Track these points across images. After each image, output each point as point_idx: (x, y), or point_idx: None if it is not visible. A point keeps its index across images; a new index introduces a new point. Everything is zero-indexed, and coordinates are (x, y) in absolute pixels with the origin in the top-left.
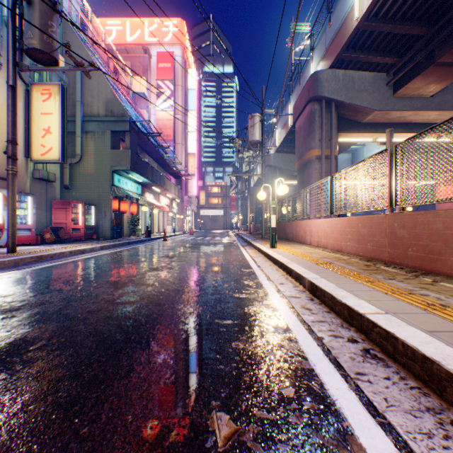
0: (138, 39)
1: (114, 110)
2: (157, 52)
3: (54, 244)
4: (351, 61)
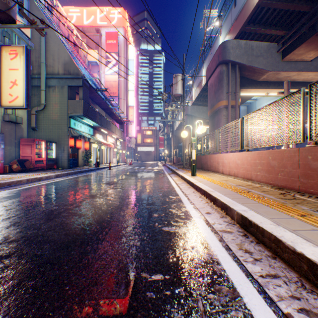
0: (92, 22)
1: (70, 69)
2: (106, 32)
3: (20, 173)
4: (251, 34)
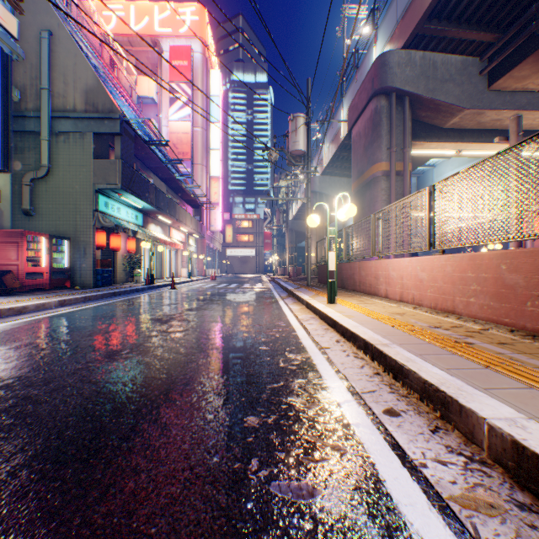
0: (145, 29)
1: (97, 102)
2: (170, 45)
3: None
4: (432, 40)
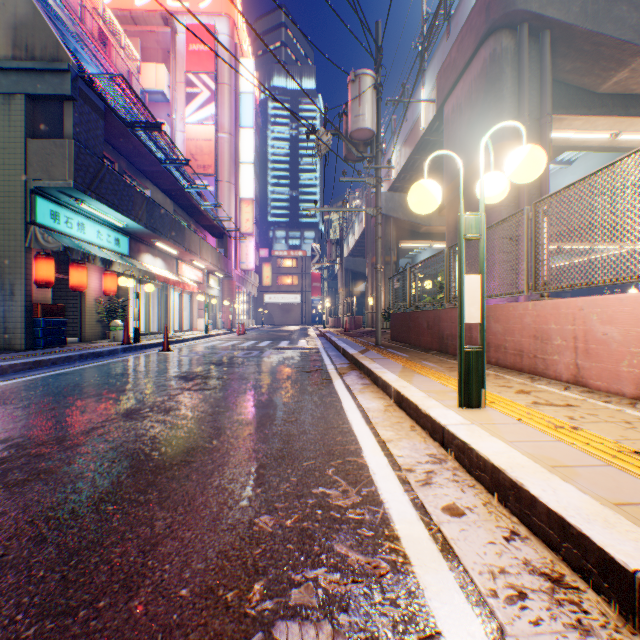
0: (154, 2)
1: (33, 45)
2: (187, 24)
3: None
4: None
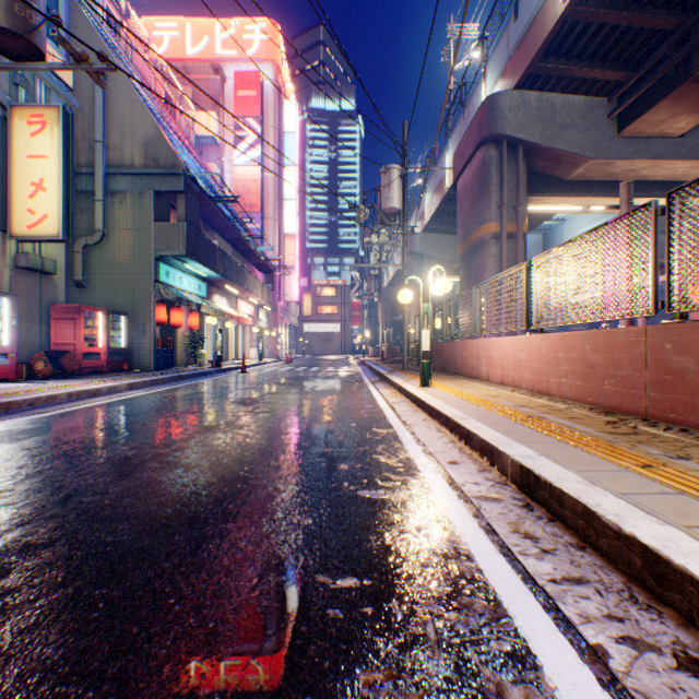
0: (204, 51)
1: (158, 156)
2: (235, 72)
3: (51, 380)
4: (550, 78)
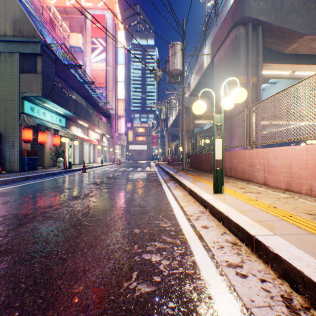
0: (76, 3)
1: (23, 30)
2: (92, 14)
3: None
4: None
